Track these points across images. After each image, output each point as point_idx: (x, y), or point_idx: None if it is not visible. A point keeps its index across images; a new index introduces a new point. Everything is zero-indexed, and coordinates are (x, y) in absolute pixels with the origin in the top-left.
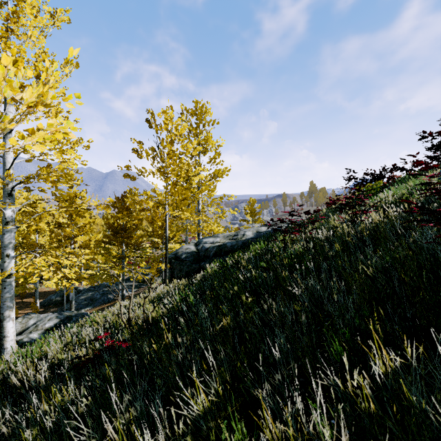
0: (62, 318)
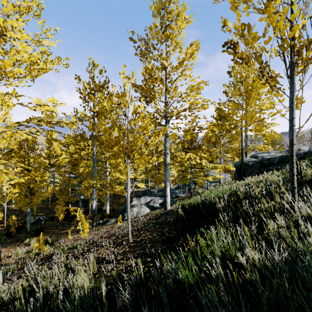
0: (163, 200)
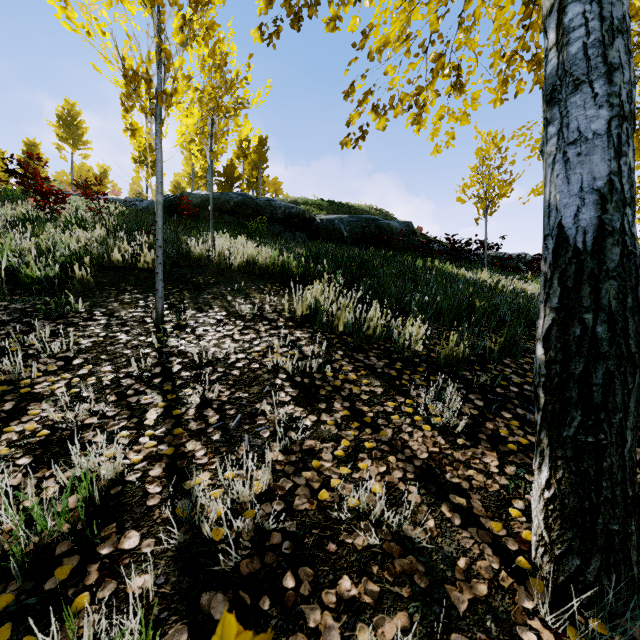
0: None
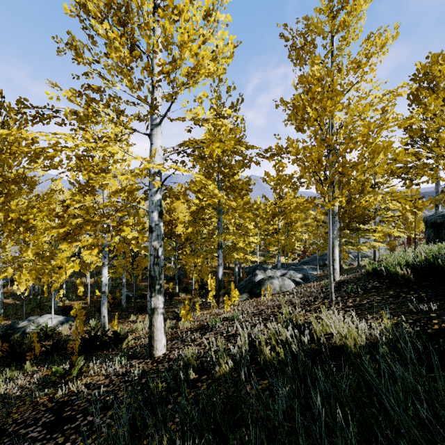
0: (302, 274)
